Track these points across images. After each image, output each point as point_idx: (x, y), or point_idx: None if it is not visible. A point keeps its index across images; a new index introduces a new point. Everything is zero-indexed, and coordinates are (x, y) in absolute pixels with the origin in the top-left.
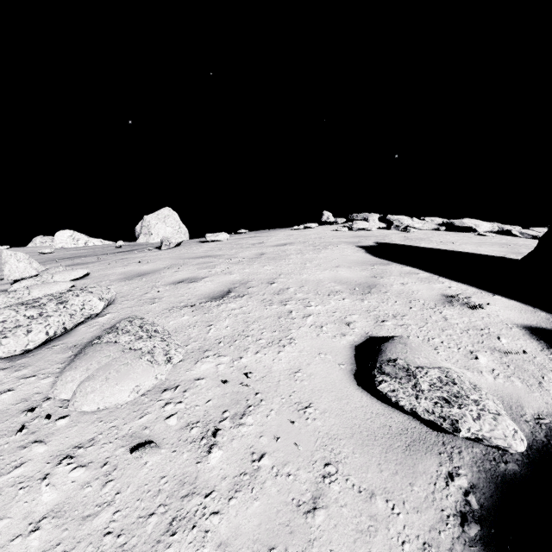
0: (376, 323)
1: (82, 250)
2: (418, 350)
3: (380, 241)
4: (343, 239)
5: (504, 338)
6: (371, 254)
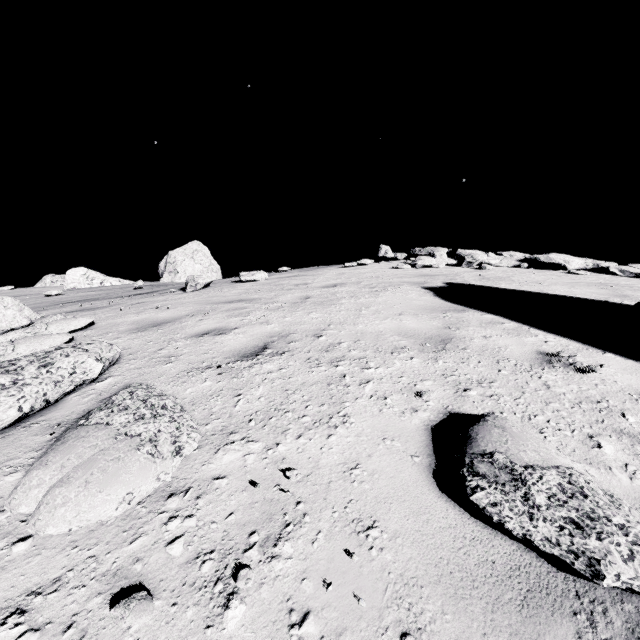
0: (457, 393)
1: (95, 292)
2: (523, 438)
3: (451, 280)
4: (406, 278)
5: (630, 415)
6: (441, 297)
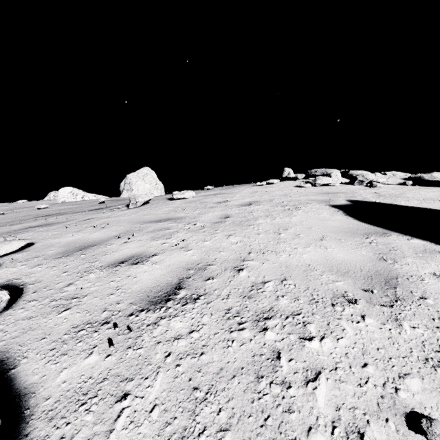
0: None
1: (71, 205)
2: None
3: (352, 198)
4: (311, 196)
5: None
6: (353, 216)
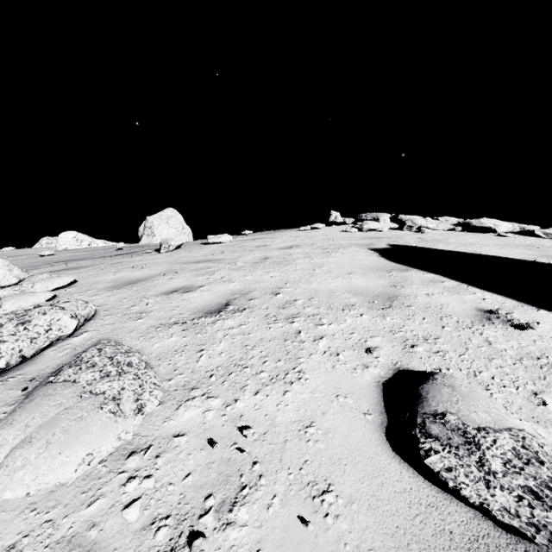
0: (404, 349)
1: (83, 252)
2: (473, 398)
3: (394, 242)
4: (354, 241)
5: None
6: (386, 257)
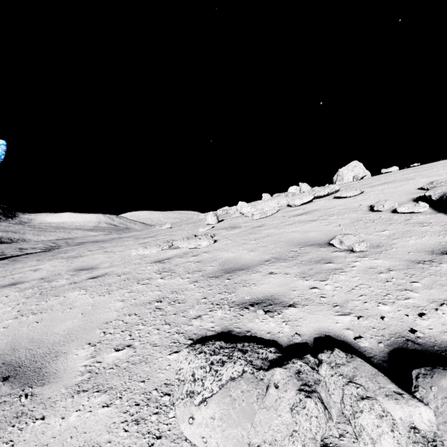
0: None
1: None
2: (445, 179)
3: None
4: None
5: None
6: None
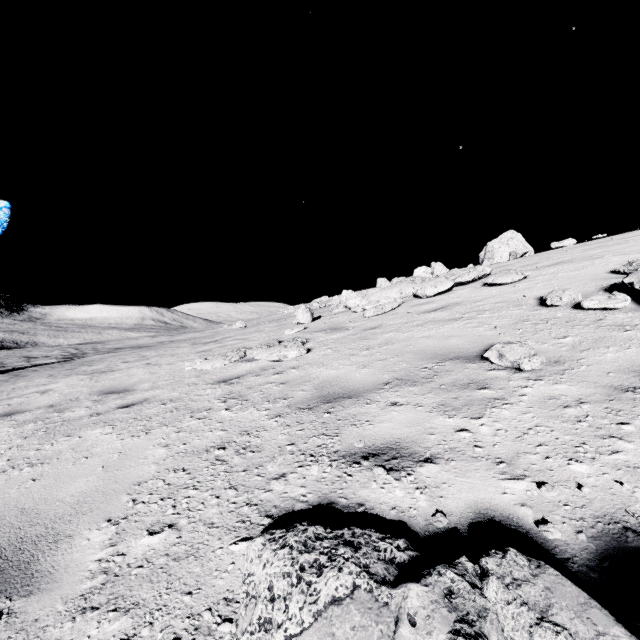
0: None
1: None
2: None
3: None
4: None
5: None
6: None
